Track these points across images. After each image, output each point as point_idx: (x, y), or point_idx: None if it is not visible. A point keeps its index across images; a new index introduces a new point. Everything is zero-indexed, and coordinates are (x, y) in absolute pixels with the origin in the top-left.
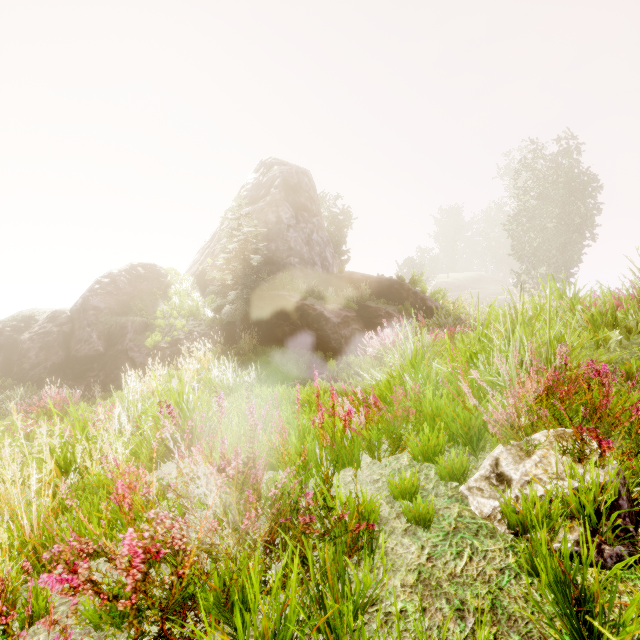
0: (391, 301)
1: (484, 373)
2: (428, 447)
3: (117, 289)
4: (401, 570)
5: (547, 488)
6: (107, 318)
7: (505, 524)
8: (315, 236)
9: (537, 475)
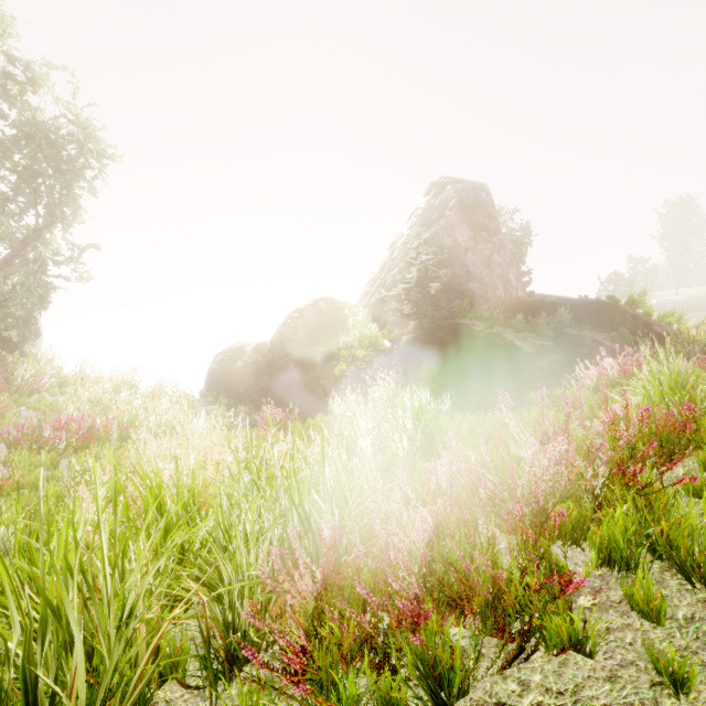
0: (599, 327)
1: None
2: None
3: (305, 323)
4: None
5: None
6: (299, 349)
7: None
8: (496, 257)
9: None
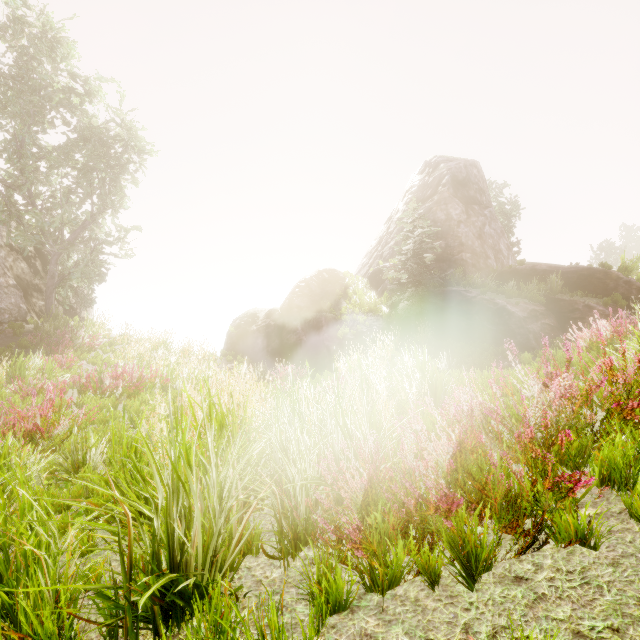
0: (591, 293)
1: None
2: None
3: (310, 291)
4: None
5: None
6: (306, 314)
7: None
8: (487, 229)
9: None
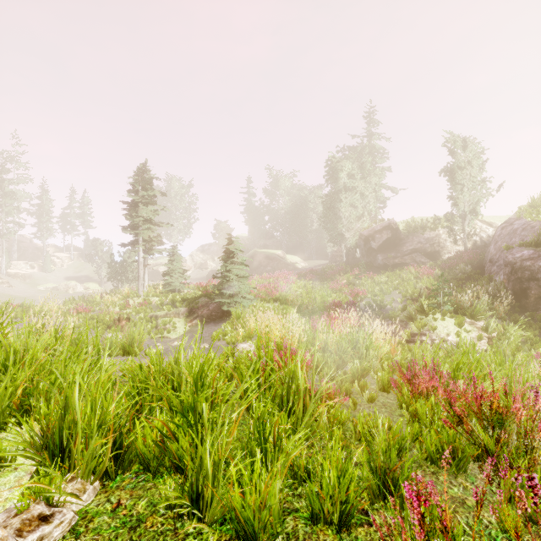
0: None
1: None
2: None
3: None
4: None
5: None
6: None
7: None
8: None
9: None
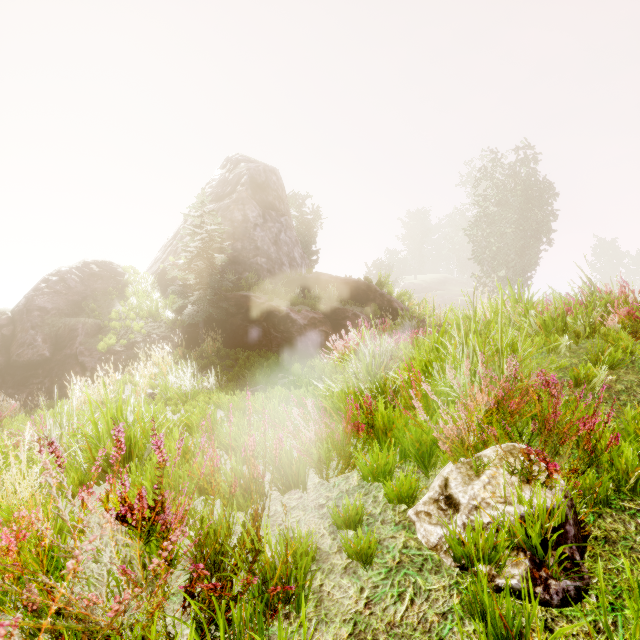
0: (359, 302)
1: (438, 383)
2: (378, 466)
3: (67, 288)
4: (335, 621)
5: (495, 514)
6: (54, 320)
7: (451, 556)
8: (283, 236)
9: (485, 499)
